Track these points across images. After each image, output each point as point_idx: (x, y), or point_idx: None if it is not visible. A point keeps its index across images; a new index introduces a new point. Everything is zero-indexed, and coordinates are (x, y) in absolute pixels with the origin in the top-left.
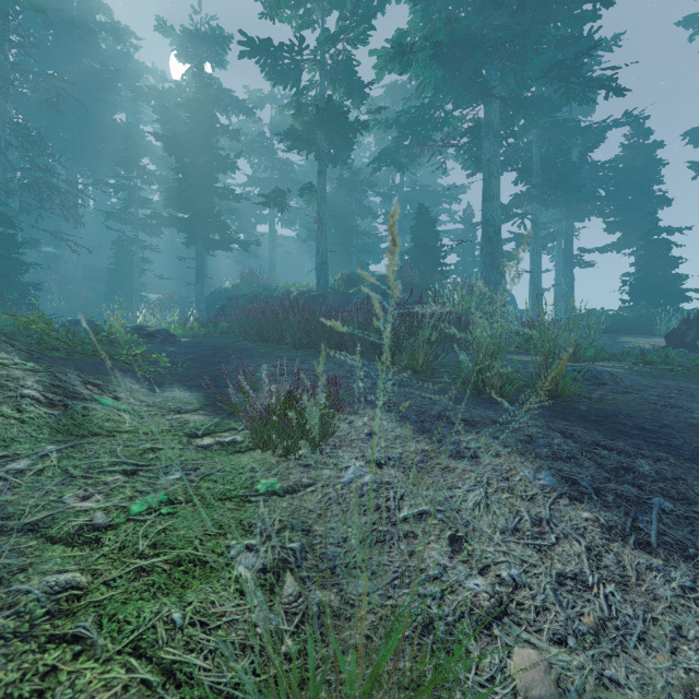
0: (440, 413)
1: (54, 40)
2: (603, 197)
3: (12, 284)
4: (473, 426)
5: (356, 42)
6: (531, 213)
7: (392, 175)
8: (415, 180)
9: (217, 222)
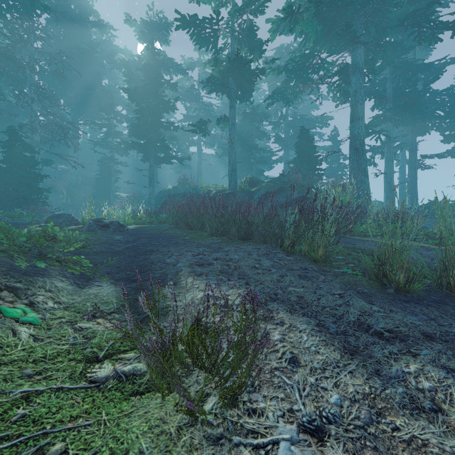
0: (359, 319)
1: (64, 35)
2: (441, 116)
3: (32, 189)
4: (403, 341)
5: (256, 12)
6: (385, 130)
7: (280, 109)
8: (296, 112)
9: (162, 145)
